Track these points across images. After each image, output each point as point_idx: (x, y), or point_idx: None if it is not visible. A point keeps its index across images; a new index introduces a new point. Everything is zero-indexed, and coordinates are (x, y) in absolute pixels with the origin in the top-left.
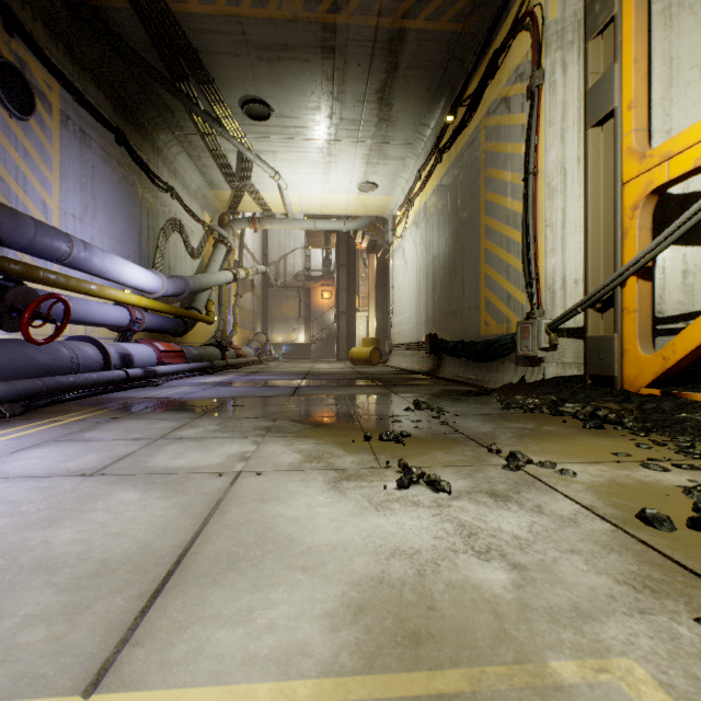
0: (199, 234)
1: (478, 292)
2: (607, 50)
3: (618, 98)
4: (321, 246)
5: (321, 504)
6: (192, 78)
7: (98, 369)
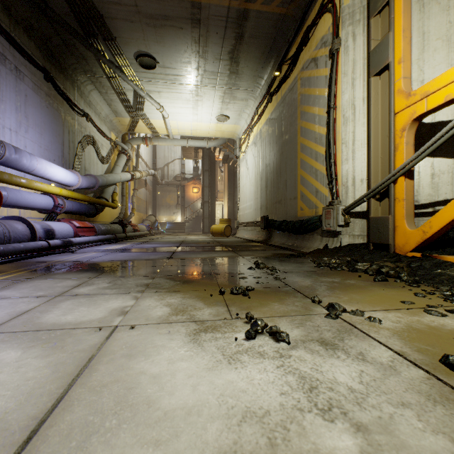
0: (107, 147)
1: (296, 188)
2: (383, 25)
3: (391, 55)
4: (192, 158)
5: (181, 358)
6: (100, 36)
7: (26, 240)
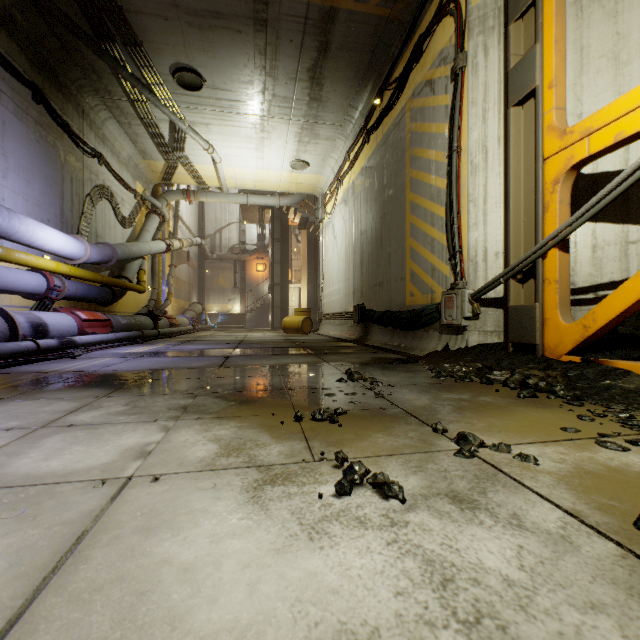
0: (131, 203)
1: (403, 265)
2: (527, 34)
3: (539, 77)
4: (256, 221)
5: (232, 532)
6: (118, 39)
7: (1, 340)
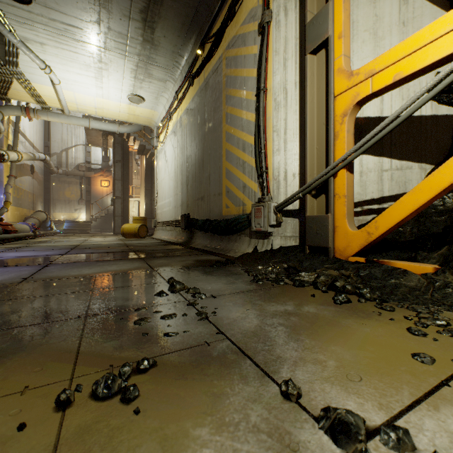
0: None
1: (220, 183)
2: None
3: (332, 28)
4: (100, 145)
5: None
6: None
7: None
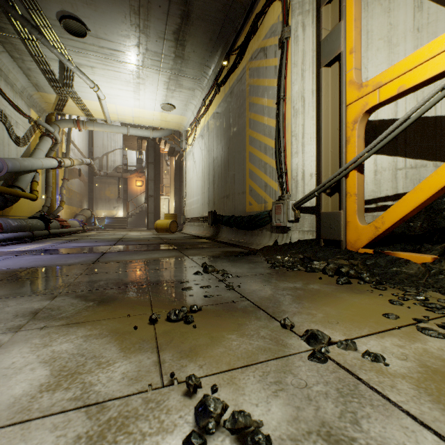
0: (25, 126)
1: (244, 182)
2: (333, 15)
3: (343, 45)
4: (135, 149)
5: None
6: None
7: None
